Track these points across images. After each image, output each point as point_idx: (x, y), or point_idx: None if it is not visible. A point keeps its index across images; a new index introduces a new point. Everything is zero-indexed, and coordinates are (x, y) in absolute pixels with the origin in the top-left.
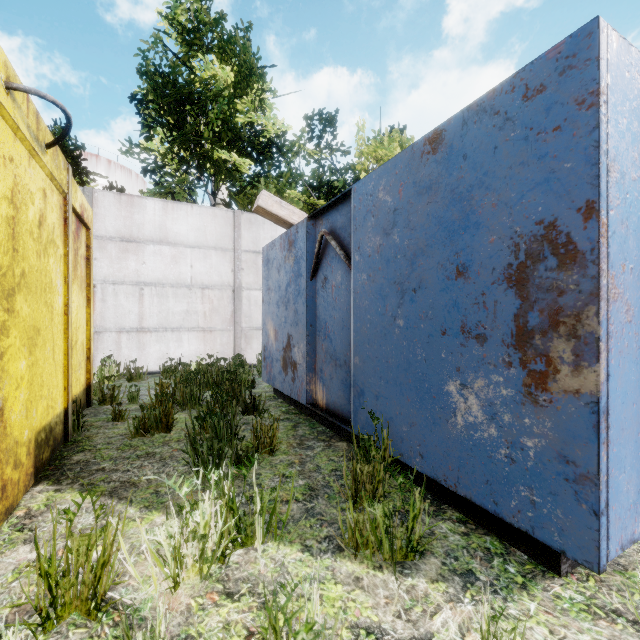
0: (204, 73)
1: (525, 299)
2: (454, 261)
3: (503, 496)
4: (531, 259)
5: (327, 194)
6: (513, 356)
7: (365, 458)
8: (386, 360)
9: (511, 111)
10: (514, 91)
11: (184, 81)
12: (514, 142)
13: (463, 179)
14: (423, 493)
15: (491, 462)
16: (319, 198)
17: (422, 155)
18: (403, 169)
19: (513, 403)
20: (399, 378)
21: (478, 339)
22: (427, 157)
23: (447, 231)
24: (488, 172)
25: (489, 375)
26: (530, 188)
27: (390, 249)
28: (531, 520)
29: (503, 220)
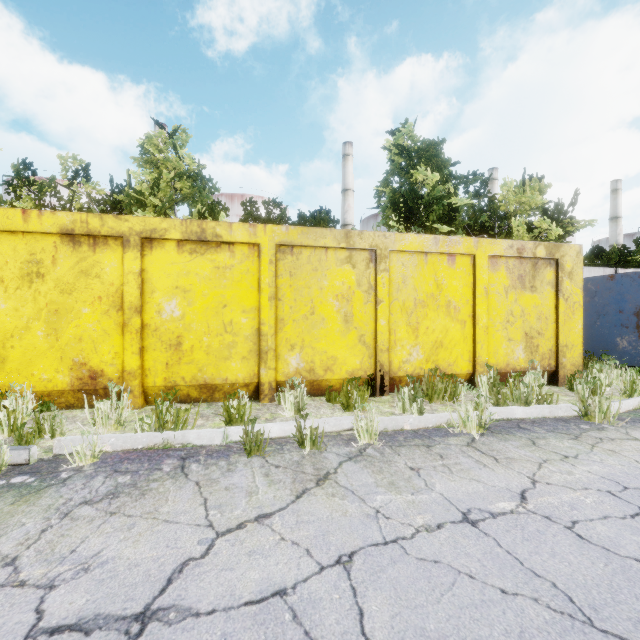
0: (417, 175)
1: (638, 319)
2: (618, 309)
3: (633, 361)
4: (639, 311)
5: (480, 232)
6: (635, 331)
7: (584, 363)
8: (591, 334)
9: (635, 279)
10: (636, 275)
11: (408, 183)
12: (636, 286)
13: (621, 290)
14: (612, 359)
15: (629, 355)
16: (473, 234)
17: (607, 280)
18: (599, 281)
19: (635, 341)
20: (597, 339)
21: (626, 327)
22: (609, 281)
23: (616, 301)
24: (629, 290)
25: (629, 335)
26: (639, 296)
27: (593, 302)
28: (639, 364)
29: (633, 301)
